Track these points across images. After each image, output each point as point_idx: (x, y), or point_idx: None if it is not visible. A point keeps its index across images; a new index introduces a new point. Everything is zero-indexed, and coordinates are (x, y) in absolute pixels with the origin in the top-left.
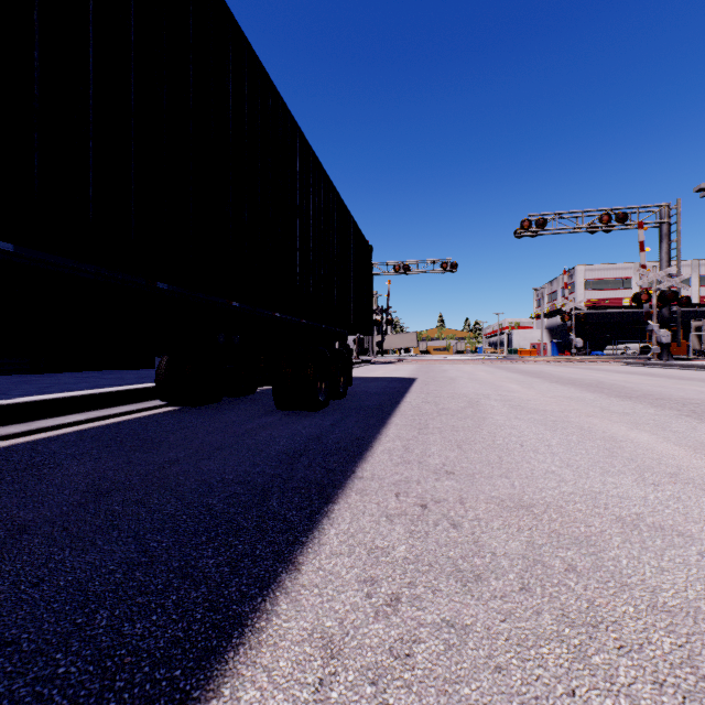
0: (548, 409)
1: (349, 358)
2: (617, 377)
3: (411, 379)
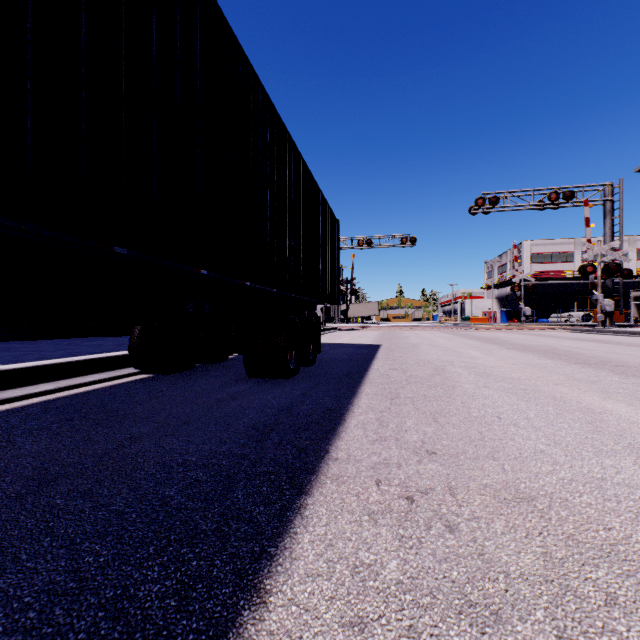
0: (514, 376)
1: (318, 326)
2: (568, 343)
3: (376, 345)
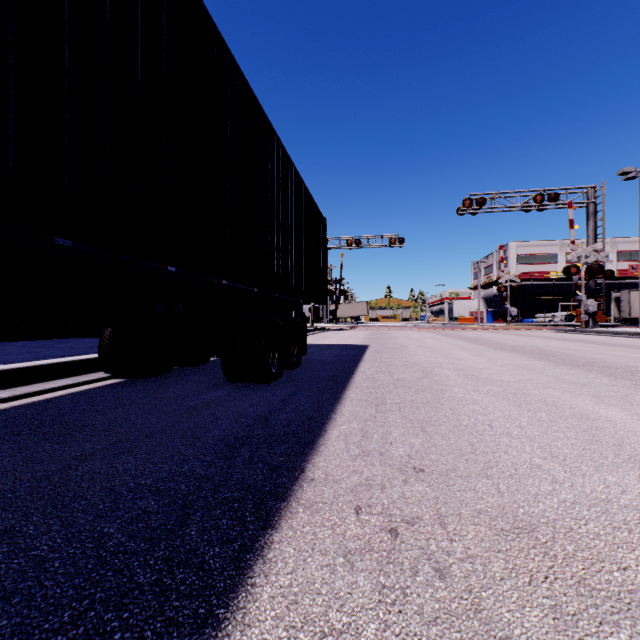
0: (503, 379)
1: (304, 327)
2: (554, 343)
3: (363, 346)
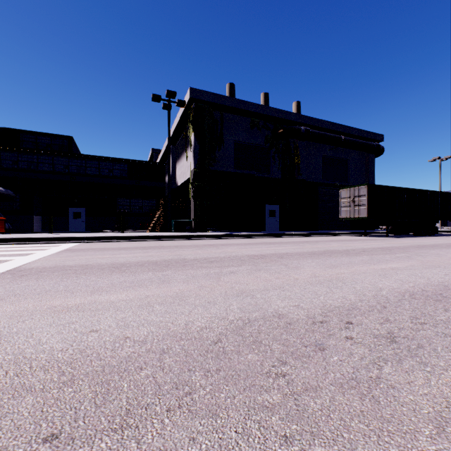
0: None
1: (436, 227)
2: None
3: None
